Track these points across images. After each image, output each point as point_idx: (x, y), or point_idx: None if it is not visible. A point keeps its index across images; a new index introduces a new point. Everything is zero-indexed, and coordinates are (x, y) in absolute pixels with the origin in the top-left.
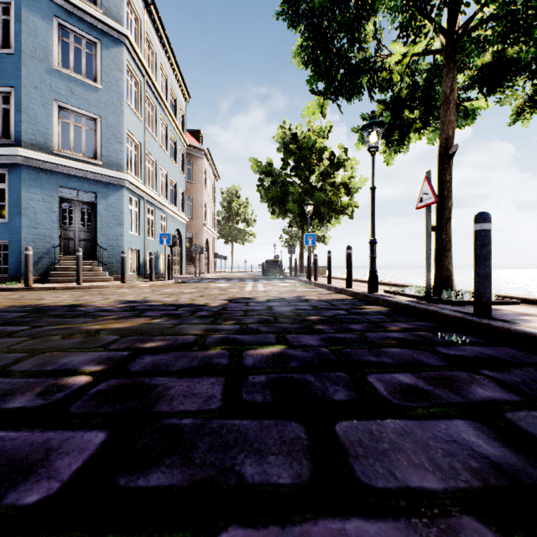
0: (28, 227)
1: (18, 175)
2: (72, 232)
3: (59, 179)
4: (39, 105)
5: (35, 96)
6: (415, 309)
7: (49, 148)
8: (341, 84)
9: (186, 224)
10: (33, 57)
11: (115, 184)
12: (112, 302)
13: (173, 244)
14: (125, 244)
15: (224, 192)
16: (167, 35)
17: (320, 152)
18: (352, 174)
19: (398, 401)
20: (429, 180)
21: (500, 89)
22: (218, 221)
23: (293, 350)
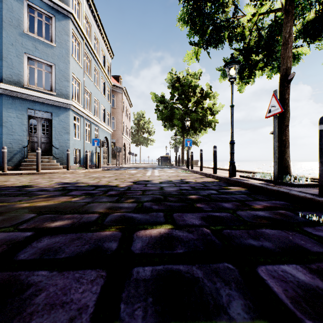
0: (7, 134)
1: (0, 101)
2: (36, 138)
3: (27, 103)
4: (14, 56)
5: (12, 50)
6: (268, 189)
7: (20, 83)
8: (210, 36)
9: (111, 134)
10: (10, 25)
11: (64, 107)
12: (53, 183)
13: (101, 145)
14: (71, 145)
15: (135, 115)
16: (98, 15)
17: (194, 88)
18: (214, 102)
19: (312, 321)
20: (276, 96)
21: (318, 38)
22: (132, 132)
23: (178, 230)
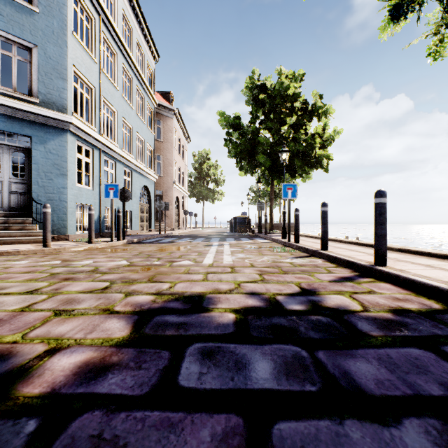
0: None
1: None
2: None
3: None
4: None
5: None
6: None
7: None
8: None
9: (156, 182)
10: None
11: (56, 127)
12: None
13: (125, 198)
14: (70, 198)
15: (196, 155)
16: None
17: (293, 98)
18: (325, 126)
19: None
20: None
21: None
22: (190, 181)
23: None
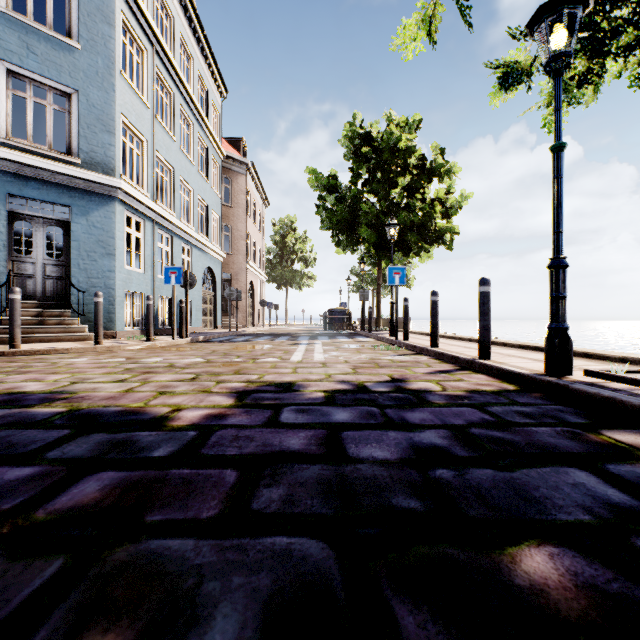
0: None
1: None
2: (32, 266)
3: (6, 182)
4: None
5: None
6: None
7: None
8: None
9: (223, 261)
10: None
11: (101, 193)
12: None
13: (189, 284)
14: (118, 284)
15: (276, 224)
16: None
17: (405, 154)
18: (450, 189)
19: None
20: None
21: None
22: (269, 260)
23: None
